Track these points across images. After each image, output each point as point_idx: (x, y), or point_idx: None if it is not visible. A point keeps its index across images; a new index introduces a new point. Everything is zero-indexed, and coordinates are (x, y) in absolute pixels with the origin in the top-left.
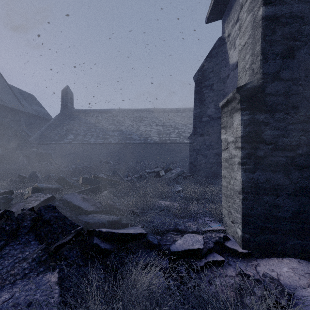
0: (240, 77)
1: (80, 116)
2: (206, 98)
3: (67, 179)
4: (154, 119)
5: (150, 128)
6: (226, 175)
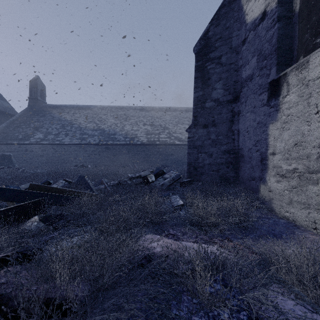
0: None
1: (52, 113)
2: (211, 76)
3: None
4: (142, 118)
5: (137, 127)
6: None
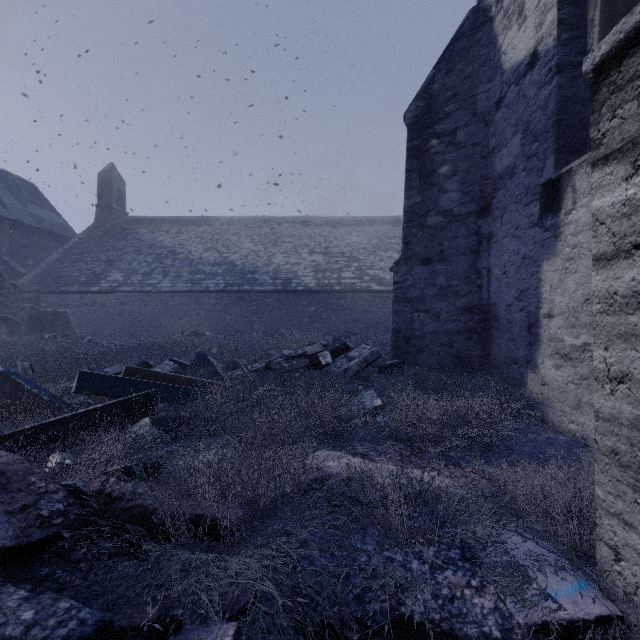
0: None
1: (139, 232)
2: (438, 167)
3: (18, 381)
4: (306, 240)
5: (296, 258)
6: None
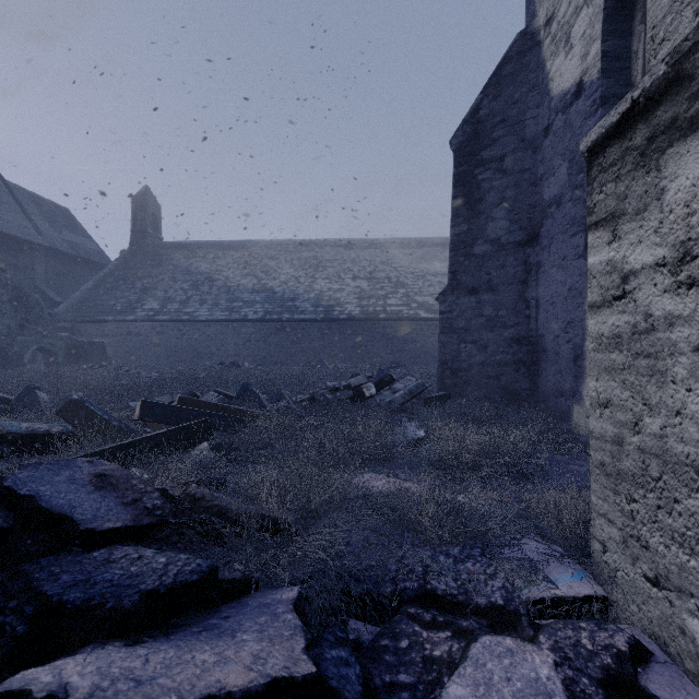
0: (665, 36)
1: (175, 258)
2: (485, 194)
3: (91, 408)
4: (349, 265)
5: (339, 284)
6: (618, 397)
